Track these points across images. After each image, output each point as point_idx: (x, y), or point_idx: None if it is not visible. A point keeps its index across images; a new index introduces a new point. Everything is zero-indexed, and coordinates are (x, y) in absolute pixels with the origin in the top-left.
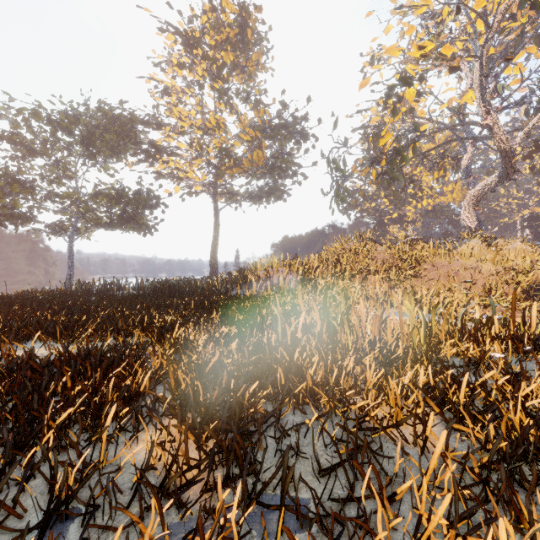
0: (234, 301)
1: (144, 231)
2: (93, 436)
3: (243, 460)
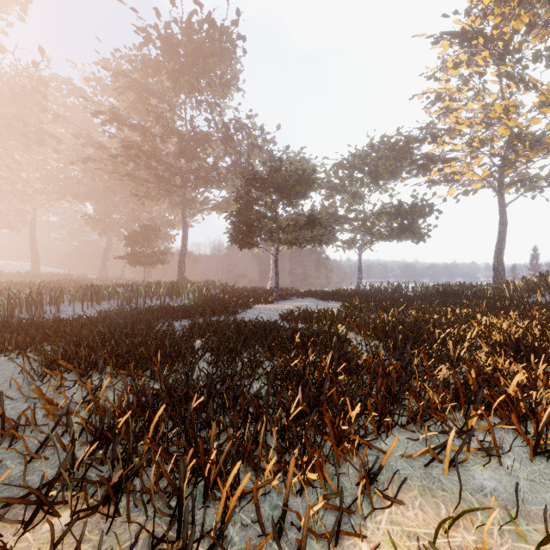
0: (533, 307)
1: (417, 239)
2: (456, 346)
3: (544, 359)
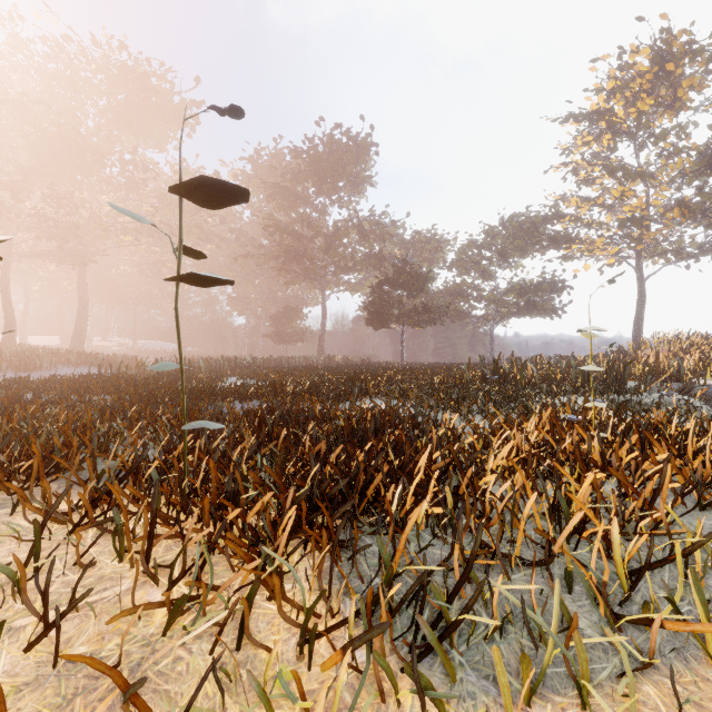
0: None
1: (550, 315)
2: None
3: None
